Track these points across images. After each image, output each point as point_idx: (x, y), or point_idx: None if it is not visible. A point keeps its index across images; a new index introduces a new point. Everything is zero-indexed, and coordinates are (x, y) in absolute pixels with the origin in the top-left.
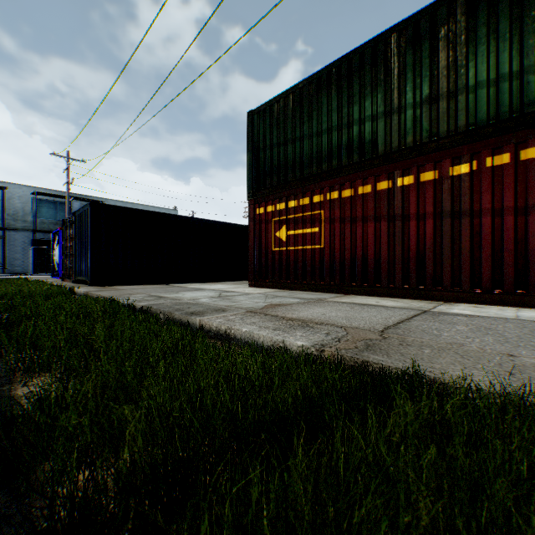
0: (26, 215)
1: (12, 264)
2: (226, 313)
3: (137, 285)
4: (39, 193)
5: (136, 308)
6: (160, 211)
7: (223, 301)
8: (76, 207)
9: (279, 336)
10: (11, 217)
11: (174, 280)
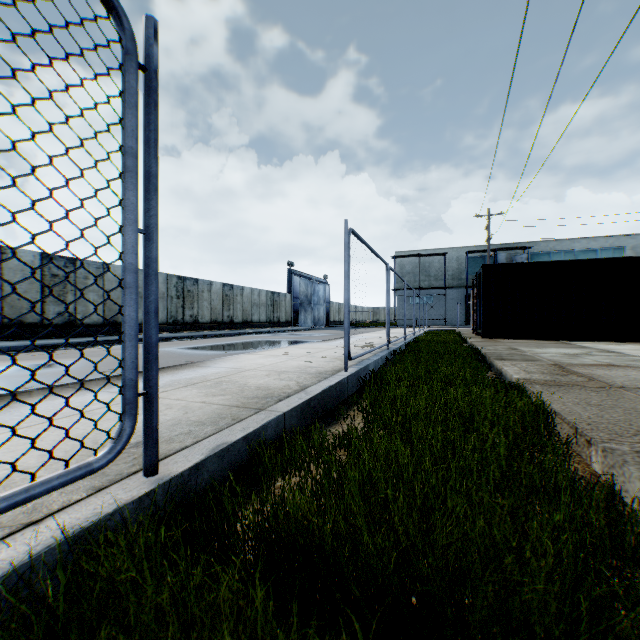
0: (460, 274)
1: (450, 318)
2: (526, 362)
3: (525, 340)
4: (469, 252)
5: (482, 354)
6: (615, 241)
7: (560, 357)
8: (501, 259)
9: (515, 373)
10: (449, 278)
11: (575, 337)
